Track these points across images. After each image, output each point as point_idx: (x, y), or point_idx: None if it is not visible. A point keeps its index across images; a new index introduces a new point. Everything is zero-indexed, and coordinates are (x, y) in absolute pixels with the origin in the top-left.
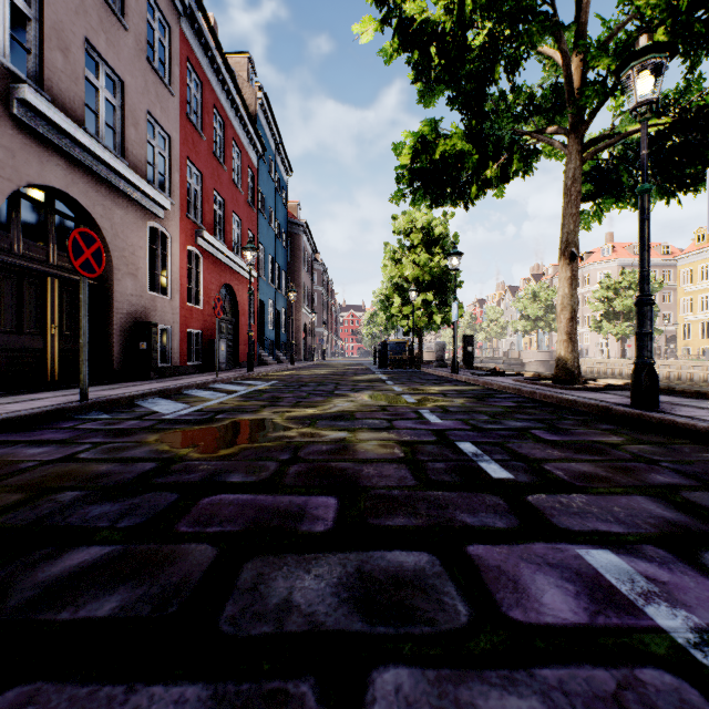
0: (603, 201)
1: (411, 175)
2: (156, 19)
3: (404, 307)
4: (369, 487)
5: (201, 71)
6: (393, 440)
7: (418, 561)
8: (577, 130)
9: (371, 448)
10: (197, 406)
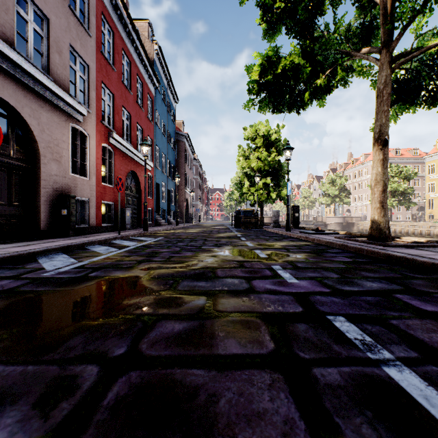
0: (398, 107)
1: (259, 87)
2: None
3: (251, 187)
4: None
5: (112, 23)
6: (256, 312)
7: None
8: (388, 46)
9: (232, 328)
10: (84, 261)
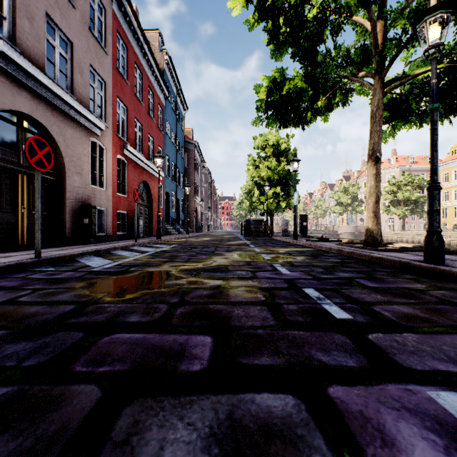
0: (395, 123)
1: (266, 106)
2: (96, 2)
3: (261, 196)
4: (239, 327)
5: (126, 39)
6: (256, 287)
7: (284, 405)
8: (380, 73)
9: (240, 293)
10: (118, 261)
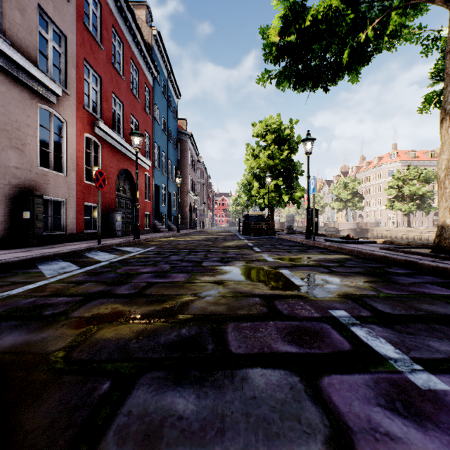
0: None
1: (278, 52)
2: None
3: (261, 189)
4: None
5: None
6: None
7: None
8: None
9: None
10: None
